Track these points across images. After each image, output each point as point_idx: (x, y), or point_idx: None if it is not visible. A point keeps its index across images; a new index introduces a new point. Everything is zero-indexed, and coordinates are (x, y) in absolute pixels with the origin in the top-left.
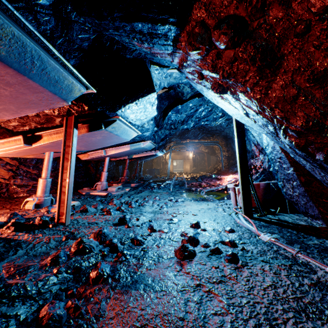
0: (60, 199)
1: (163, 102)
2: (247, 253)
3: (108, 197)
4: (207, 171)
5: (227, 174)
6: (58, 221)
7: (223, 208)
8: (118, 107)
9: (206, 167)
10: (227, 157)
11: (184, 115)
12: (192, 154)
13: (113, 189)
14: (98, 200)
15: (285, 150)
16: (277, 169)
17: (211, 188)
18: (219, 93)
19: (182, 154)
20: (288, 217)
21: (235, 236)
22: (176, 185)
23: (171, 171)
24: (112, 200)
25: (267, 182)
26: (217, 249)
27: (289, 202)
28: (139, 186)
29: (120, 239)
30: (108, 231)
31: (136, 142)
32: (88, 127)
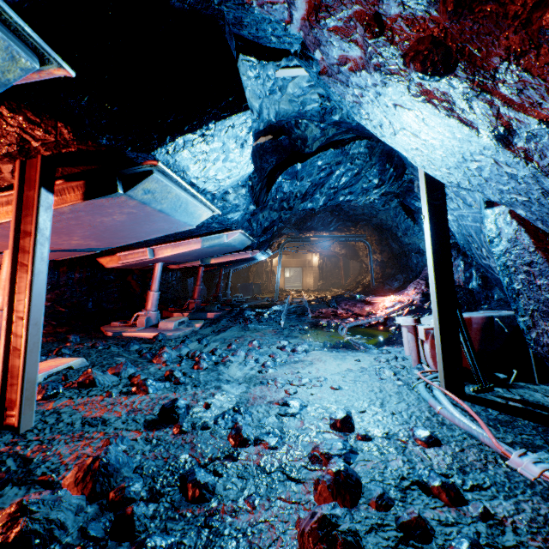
0: (7, 367)
1: (267, 159)
2: (502, 532)
3: (158, 342)
4: (344, 287)
5: (381, 293)
6: (2, 422)
7: (394, 371)
8: (156, 141)
9: (342, 280)
10: (381, 263)
11: (307, 182)
12: (318, 257)
13: (168, 325)
14: (135, 349)
15: (547, 246)
16: (519, 289)
17: (357, 321)
18: (432, 68)
19: (301, 257)
20: (542, 394)
21: (447, 460)
22: (291, 315)
23: (281, 288)
24: (161, 350)
25: (488, 315)
26: (420, 523)
27: (537, 358)
28: (222, 317)
29: (151, 477)
30: (121, 458)
31: (213, 234)
32: (83, 189)
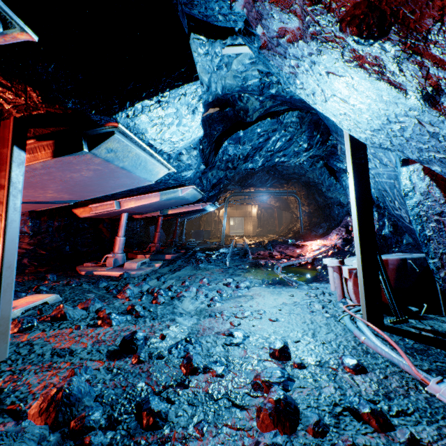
0: None
1: (215, 127)
2: None
3: (123, 280)
4: (278, 233)
5: (309, 238)
6: None
7: (322, 304)
8: (117, 106)
9: (277, 227)
10: (308, 214)
11: (248, 146)
12: (257, 209)
13: (132, 265)
14: (103, 286)
15: None
16: (430, 236)
17: (290, 261)
18: (367, 31)
19: (243, 209)
20: None
21: (373, 387)
22: (235, 256)
23: (227, 234)
24: (125, 287)
25: (402, 257)
26: None
27: (444, 294)
28: (177, 258)
29: (110, 405)
30: (83, 388)
31: (170, 189)
32: (52, 148)
